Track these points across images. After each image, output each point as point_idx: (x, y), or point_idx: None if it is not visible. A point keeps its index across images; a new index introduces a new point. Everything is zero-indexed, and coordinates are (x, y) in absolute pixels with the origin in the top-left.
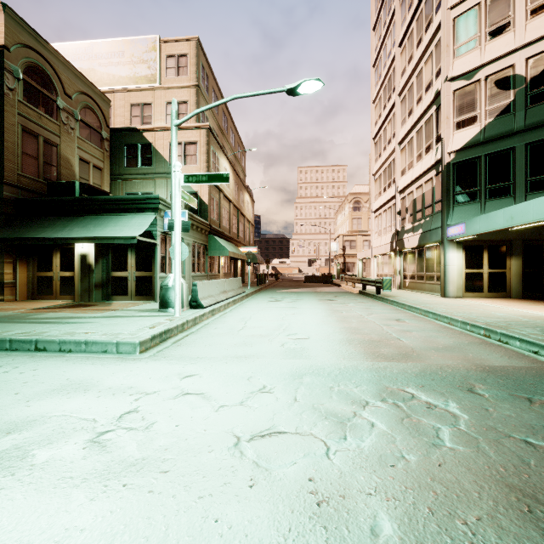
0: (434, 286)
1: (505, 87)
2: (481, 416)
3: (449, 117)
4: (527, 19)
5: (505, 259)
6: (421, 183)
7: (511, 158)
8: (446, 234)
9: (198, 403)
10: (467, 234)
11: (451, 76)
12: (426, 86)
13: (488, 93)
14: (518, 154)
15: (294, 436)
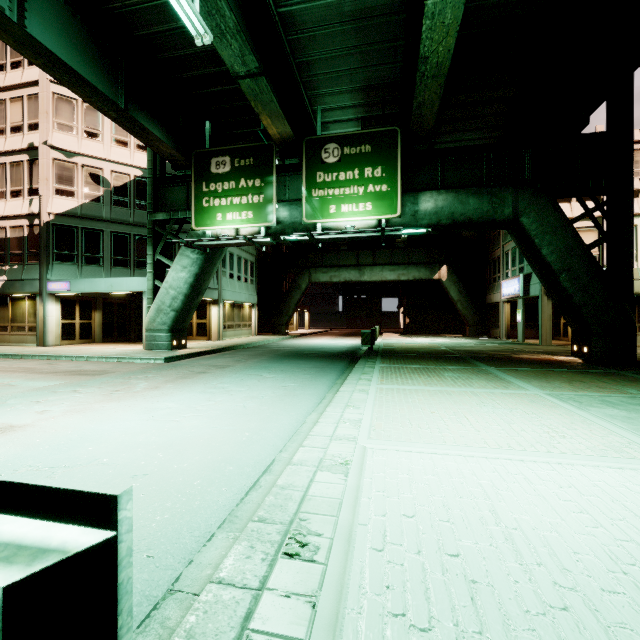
0: (26, 336)
1: (97, 182)
2: (162, 374)
3: (49, 180)
4: (112, 143)
5: (92, 312)
6: (4, 225)
7: (102, 238)
8: (47, 287)
9: (62, 398)
10: (72, 291)
11: (52, 144)
12: (13, 125)
13: (85, 179)
14: (107, 236)
15: (126, 388)
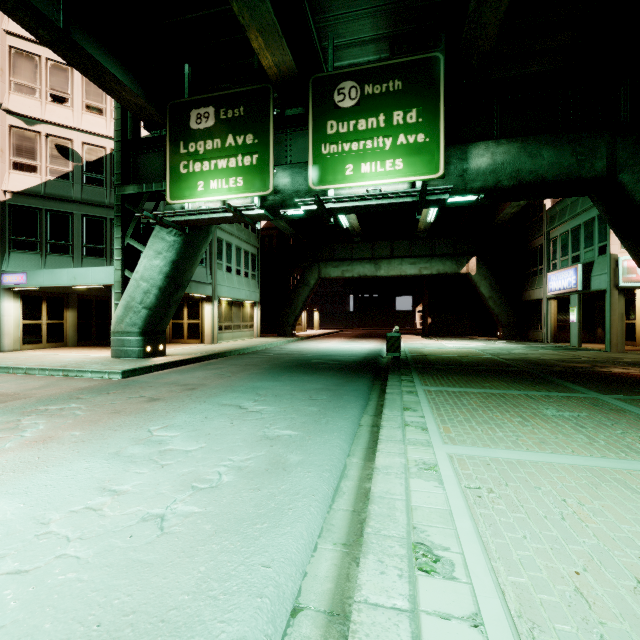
0: None
1: (65, 155)
2: (91, 403)
3: (4, 151)
4: (84, 110)
5: (63, 311)
6: None
7: (71, 222)
8: (1, 280)
9: None
10: (29, 285)
11: (8, 108)
12: None
13: (49, 152)
14: (77, 220)
15: None
